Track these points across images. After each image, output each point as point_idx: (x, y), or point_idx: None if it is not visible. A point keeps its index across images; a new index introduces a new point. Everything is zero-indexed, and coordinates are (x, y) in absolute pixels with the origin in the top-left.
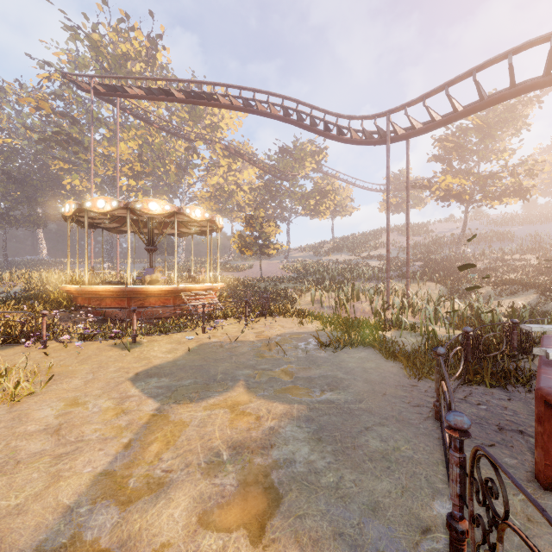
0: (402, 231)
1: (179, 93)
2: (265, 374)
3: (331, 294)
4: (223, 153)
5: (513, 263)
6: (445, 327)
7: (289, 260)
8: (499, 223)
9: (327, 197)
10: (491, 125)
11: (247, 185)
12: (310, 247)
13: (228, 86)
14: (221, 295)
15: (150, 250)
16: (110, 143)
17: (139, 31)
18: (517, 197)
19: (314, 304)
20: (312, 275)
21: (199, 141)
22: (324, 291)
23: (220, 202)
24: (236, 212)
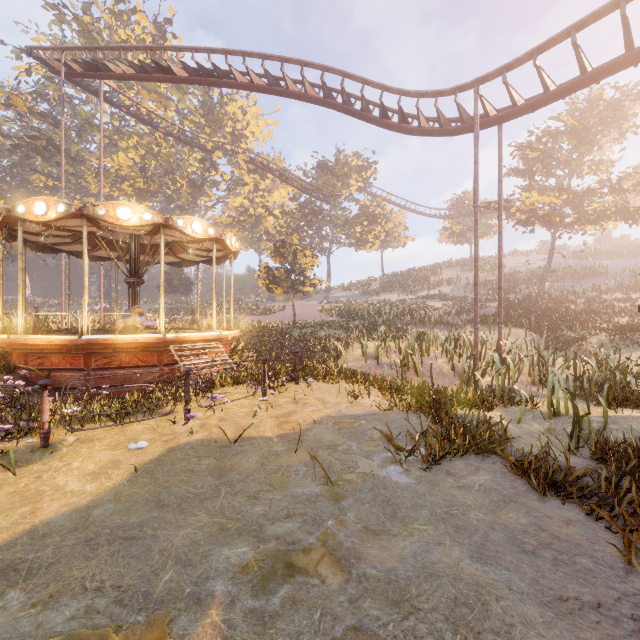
0: (466, 266)
1: (181, 70)
2: (282, 562)
3: (389, 345)
4: (248, 167)
5: (616, 304)
6: (586, 403)
7: (330, 300)
8: (584, 256)
9: (376, 222)
10: (588, 127)
11: (279, 209)
12: (356, 286)
13: (245, 54)
14: (236, 347)
15: (132, 283)
16: (104, 152)
17: (142, 13)
18: (621, 219)
19: (367, 361)
20: (360, 319)
21: (218, 151)
22: (380, 342)
23: (245, 229)
24: (265, 242)
